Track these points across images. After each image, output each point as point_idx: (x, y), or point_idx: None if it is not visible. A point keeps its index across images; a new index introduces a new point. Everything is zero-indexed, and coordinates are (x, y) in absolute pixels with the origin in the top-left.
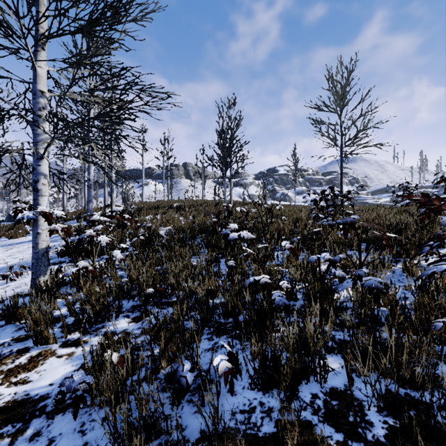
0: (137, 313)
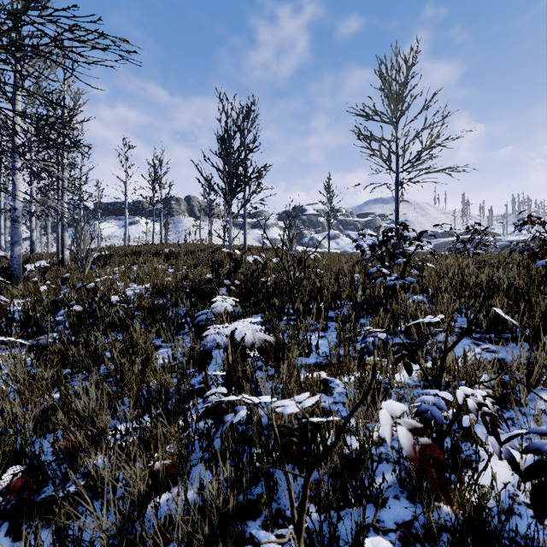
0: None
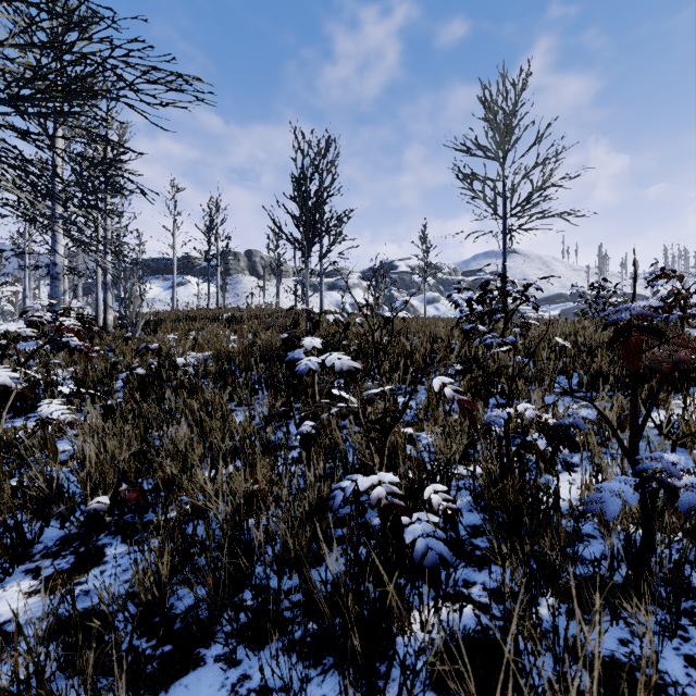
0: (65, 562)
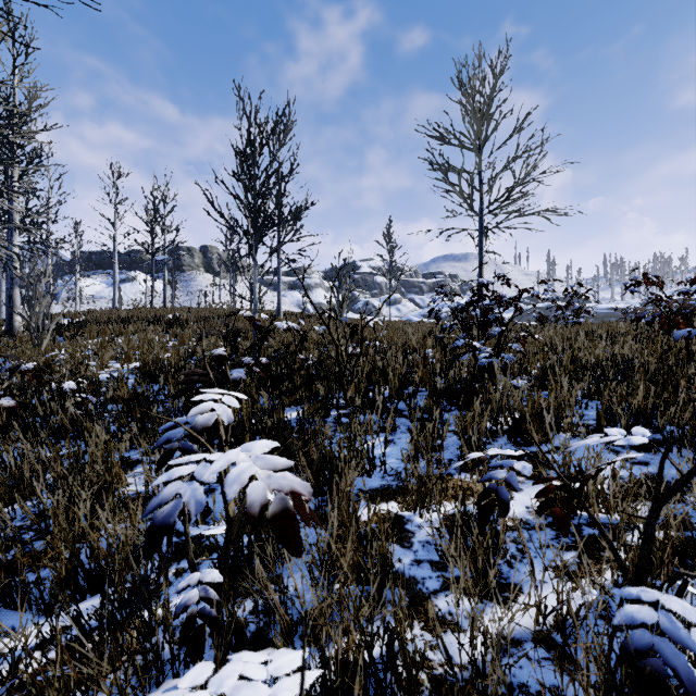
0: None
